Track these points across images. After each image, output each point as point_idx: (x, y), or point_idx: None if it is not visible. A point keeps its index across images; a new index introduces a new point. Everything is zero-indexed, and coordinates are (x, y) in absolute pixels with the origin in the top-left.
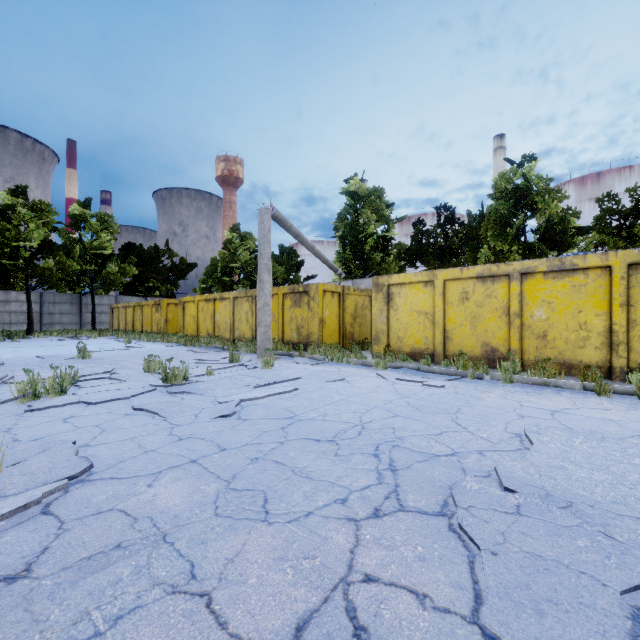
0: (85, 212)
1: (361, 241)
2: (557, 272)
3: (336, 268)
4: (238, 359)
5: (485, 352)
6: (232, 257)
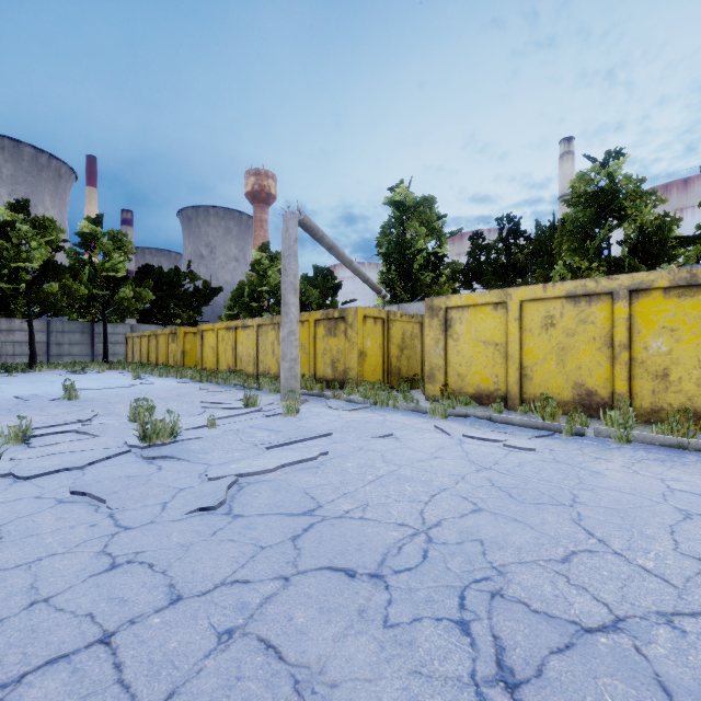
0: (96, 230)
1: (408, 259)
2: (684, 288)
3: (379, 288)
4: (255, 402)
5: (578, 396)
6: (261, 280)
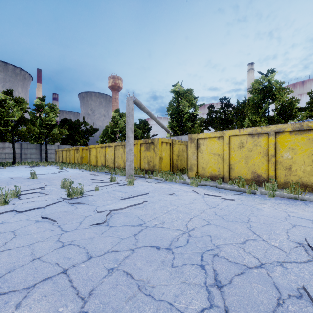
0: (42, 103)
1: (181, 116)
2: (298, 131)
3: (168, 130)
4: (115, 180)
5: (253, 177)
6: (115, 125)
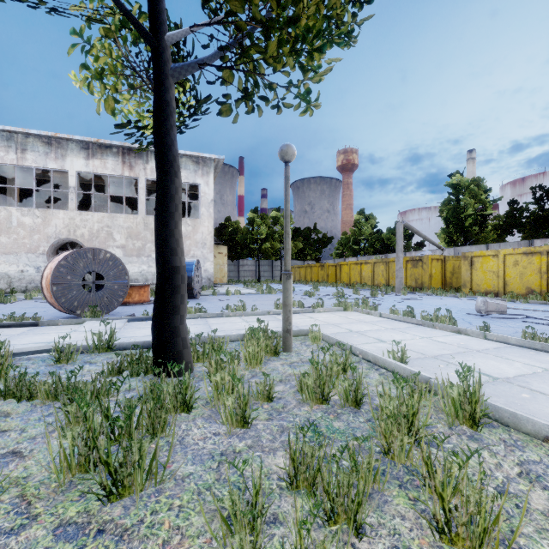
0: (278, 214)
1: (461, 220)
2: None
3: (439, 246)
4: (389, 292)
5: (527, 292)
6: (360, 232)
